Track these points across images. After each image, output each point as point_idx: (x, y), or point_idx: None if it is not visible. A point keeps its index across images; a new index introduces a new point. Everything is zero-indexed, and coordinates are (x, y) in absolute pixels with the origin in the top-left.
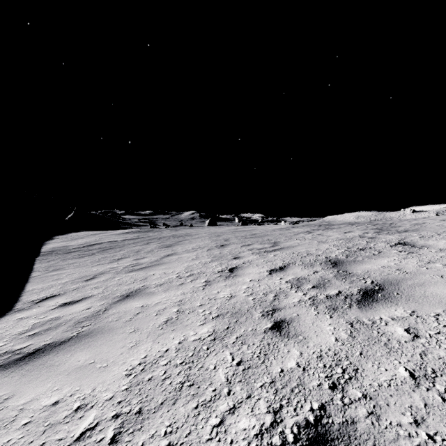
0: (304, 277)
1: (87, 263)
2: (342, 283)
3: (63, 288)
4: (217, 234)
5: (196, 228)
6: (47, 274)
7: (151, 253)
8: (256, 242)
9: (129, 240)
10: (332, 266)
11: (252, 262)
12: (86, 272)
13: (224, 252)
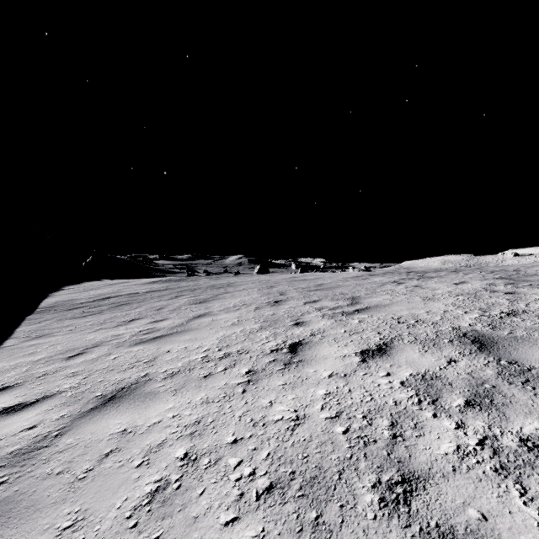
0: (433, 372)
1: (86, 326)
2: (532, 396)
3: (26, 373)
4: (269, 284)
5: (243, 277)
6: (24, 343)
7: (177, 312)
8: (324, 298)
9: (154, 292)
10: (477, 348)
11: (326, 333)
12: (77, 343)
13: (280, 313)
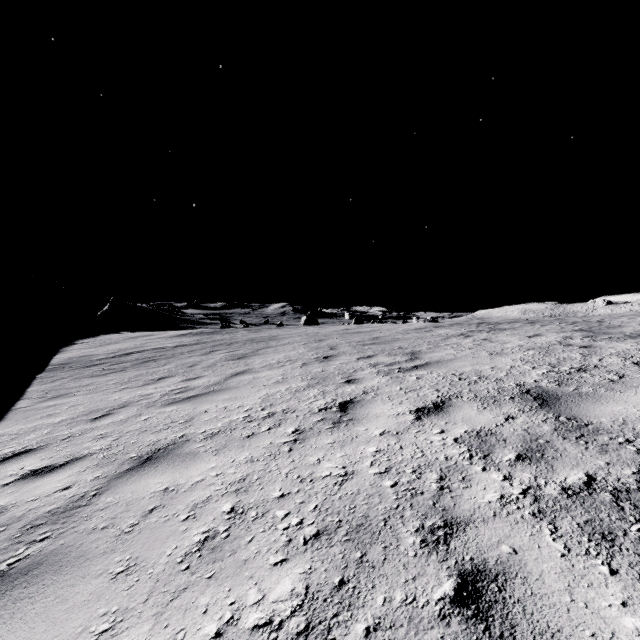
0: (489, 428)
1: (109, 385)
2: (582, 450)
3: (49, 435)
4: (317, 338)
5: (287, 329)
6: (39, 404)
7: (212, 369)
8: (381, 352)
9: (184, 347)
10: (538, 405)
11: (380, 391)
12: (100, 403)
13: (330, 370)
